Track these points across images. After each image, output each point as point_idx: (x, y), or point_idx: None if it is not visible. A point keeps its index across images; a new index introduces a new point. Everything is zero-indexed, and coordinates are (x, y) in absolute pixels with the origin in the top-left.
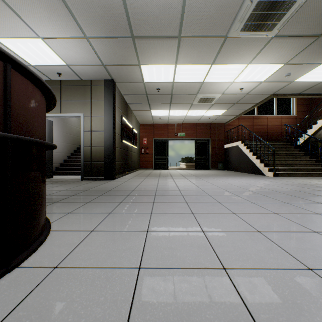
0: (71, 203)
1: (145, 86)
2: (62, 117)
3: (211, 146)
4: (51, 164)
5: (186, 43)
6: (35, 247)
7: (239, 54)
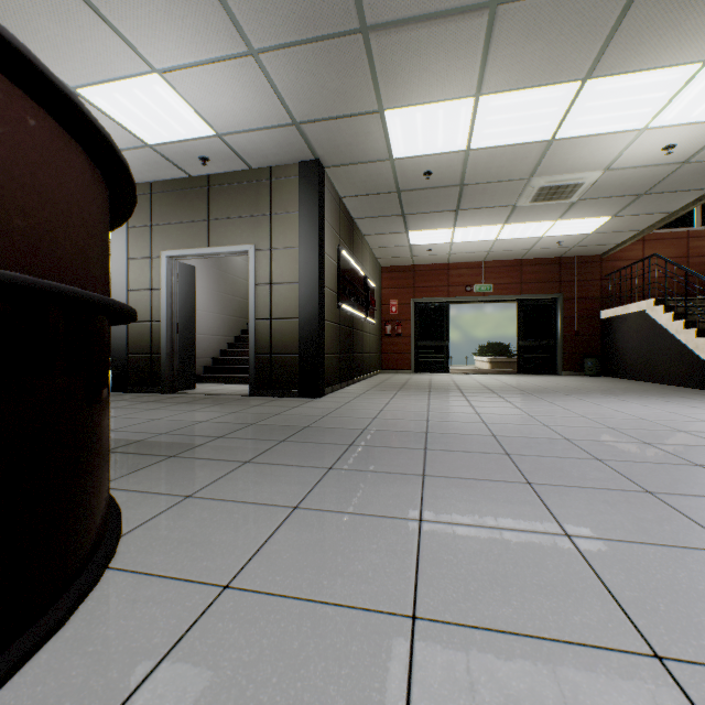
0: (205, 460)
1: (394, 170)
2: (211, 256)
3: (562, 315)
4: (191, 360)
5: (512, 20)
6: (2, 670)
7: (679, 31)
